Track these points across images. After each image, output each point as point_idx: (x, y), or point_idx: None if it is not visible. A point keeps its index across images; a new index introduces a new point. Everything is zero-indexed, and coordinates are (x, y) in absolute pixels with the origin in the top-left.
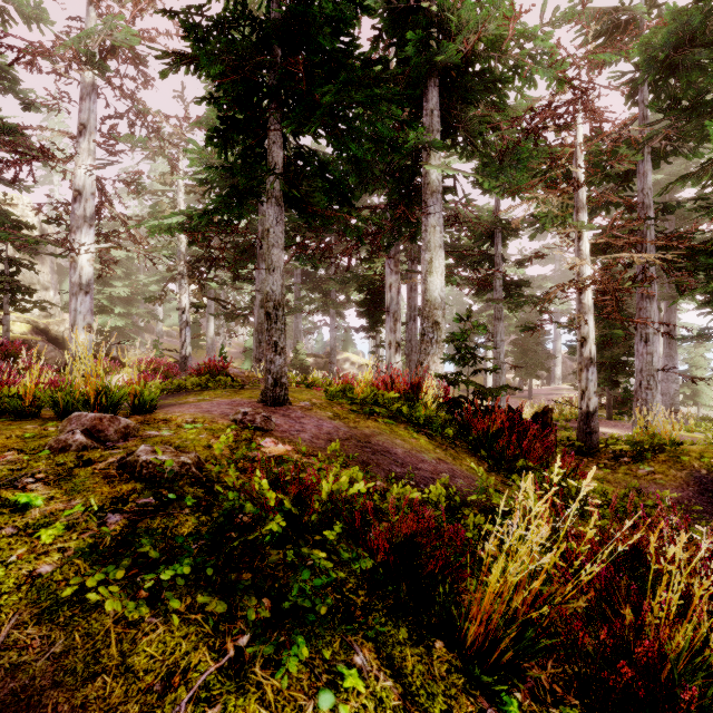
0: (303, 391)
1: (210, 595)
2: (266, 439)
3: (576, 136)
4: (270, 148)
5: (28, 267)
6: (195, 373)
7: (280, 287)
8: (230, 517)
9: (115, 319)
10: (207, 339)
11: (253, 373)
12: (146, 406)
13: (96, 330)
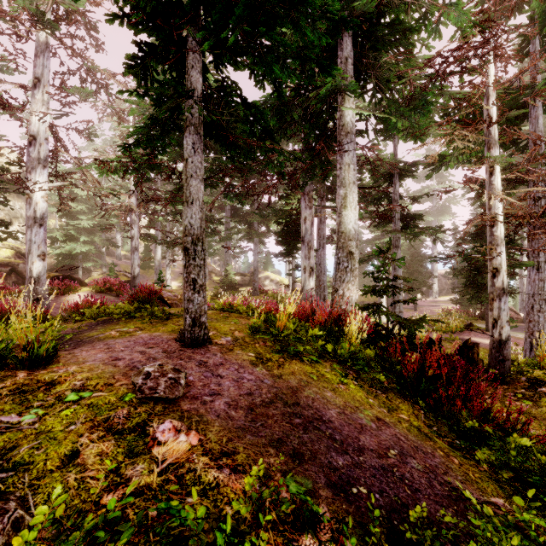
0: (227, 318)
1: None
2: (165, 424)
3: (487, 76)
4: (188, 73)
5: (3, 204)
6: (129, 299)
7: (198, 221)
8: None
9: (81, 245)
10: (155, 261)
11: None
12: (39, 358)
13: (66, 254)
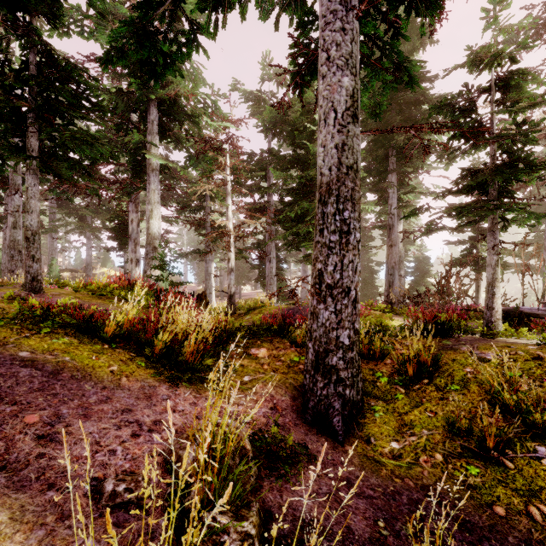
0: (55, 289)
1: (15, 325)
2: None
3: (226, 158)
4: (29, 139)
5: None
6: None
7: (36, 223)
8: (17, 314)
9: None
10: None
11: (7, 280)
12: None
13: None
